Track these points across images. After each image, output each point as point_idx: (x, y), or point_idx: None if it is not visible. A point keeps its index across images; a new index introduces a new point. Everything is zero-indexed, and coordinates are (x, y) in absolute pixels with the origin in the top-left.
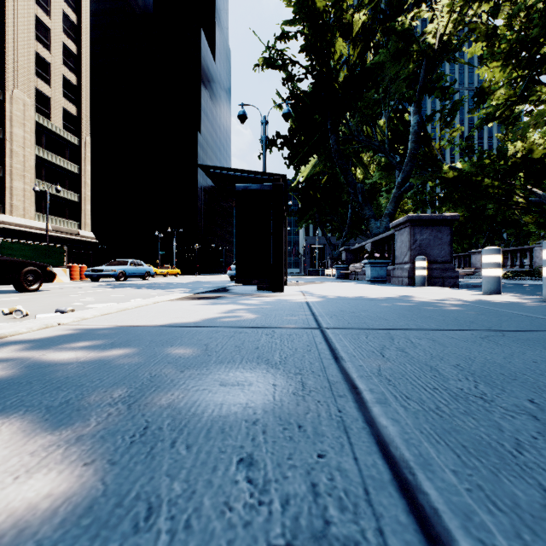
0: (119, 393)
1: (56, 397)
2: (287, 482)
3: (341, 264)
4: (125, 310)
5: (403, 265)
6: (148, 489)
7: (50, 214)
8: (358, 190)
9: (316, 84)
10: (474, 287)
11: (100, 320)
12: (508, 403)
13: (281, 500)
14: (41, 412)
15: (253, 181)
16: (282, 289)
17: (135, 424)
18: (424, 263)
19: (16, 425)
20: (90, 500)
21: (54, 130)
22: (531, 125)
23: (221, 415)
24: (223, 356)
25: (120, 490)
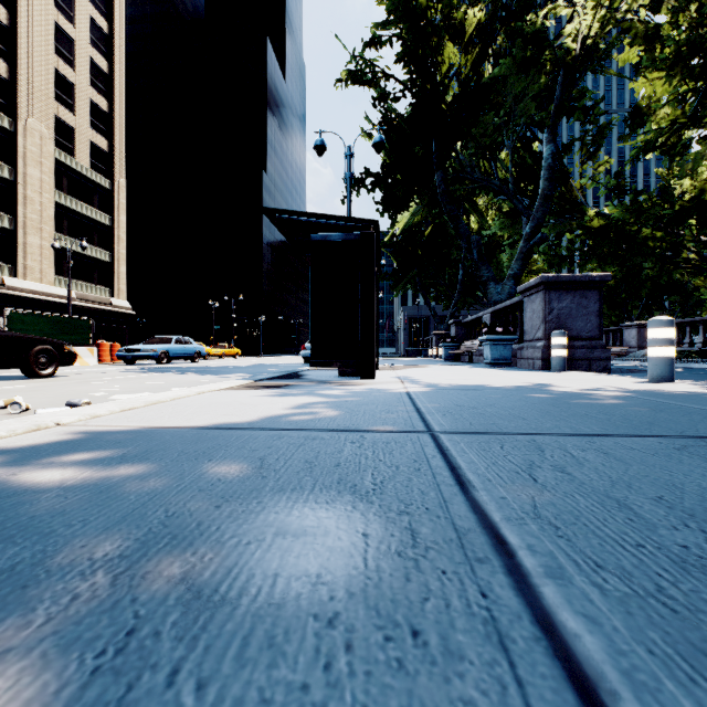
0: (104, 550)
1: None
2: None
3: (450, 342)
4: (157, 403)
5: (534, 343)
6: None
7: (74, 278)
8: (473, 244)
9: (417, 106)
10: (631, 373)
11: (117, 418)
12: None
13: None
14: None
15: (334, 229)
16: (373, 375)
17: (113, 622)
18: (564, 339)
19: None
20: None
21: (79, 171)
22: (705, 156)
23: (271, 603)
24: (285, 478)
25: None
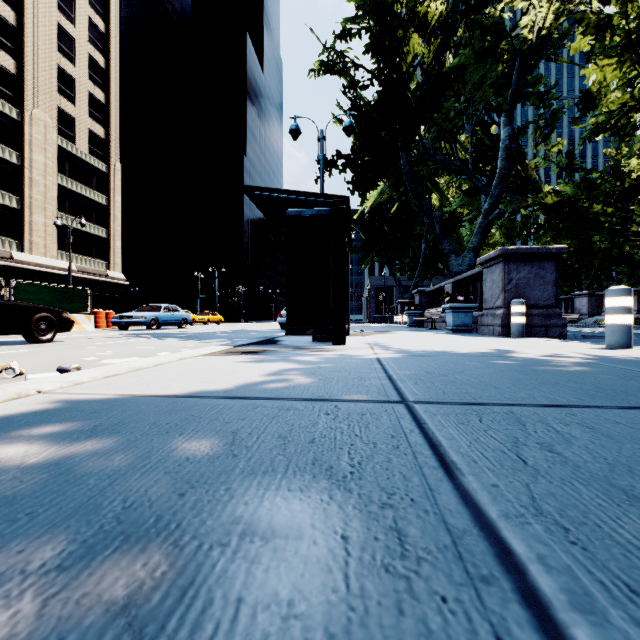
0: (42, 558)
1: None
2: None
3: (414, 310)
4: (139, 369)
5: (494, 311)
6: None
7: (75, 252)
8: (435, 220)
9: (384, 93)
10: (584, 338)
11: (98, 385)
12: None
13: None
14: None
15: (308, 205)
16: (345, 341)
17: None
18: (522, 307)
19: None
20: None
21: (79, 156)
22: None
23: None
24: (256, 457)
25: None
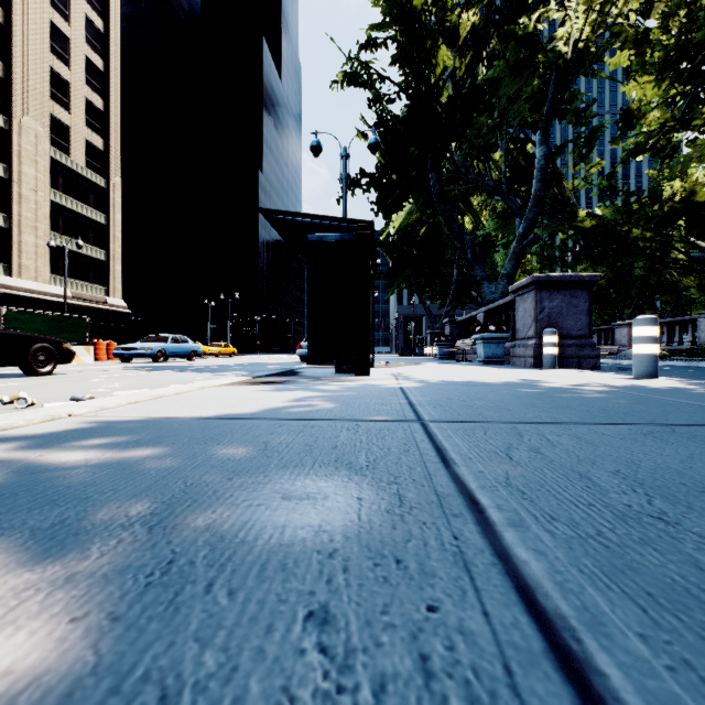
0: (137, 510)
1: (48, 516)
2: (382, 652)
3: (445, 341)
4: (161, 397)
5: (526, 341)
6: (164, 663)
7: (70, 277)
8: (467, 244)
9: (412, 107)
10: (620, 370)
11: (125, 410)
12: (701, 526)
13: (374, 684)
14: (22, 537)
15: (330, 230)
16: (368, 372)
17: (155, 556)
18: (554, 338)
19: None
20: (70, 681)
21: (74, 169)
22: (693, 159)
23: (282, 544)
24: (287, 458)
25: (120, 665)
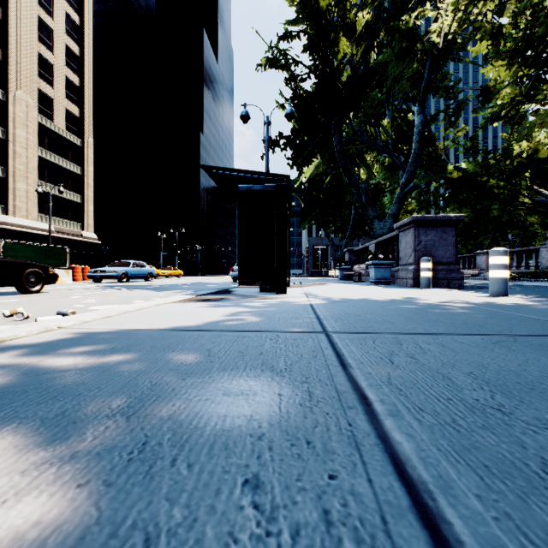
0: (117, 404)
1: (52, 408)
2: (297, 508)
3: (345, 266)
4: (127, 312)
5: (407, 267)
6: (146, 516)
7: (53, 215)
8: (362, 191)
9: (320, 84)
10: (480, 289)
11: (101, 323)
12: (528, 415)
13: (291, 530)
14: (35, 425)
15: (256, 181)
16: (286, 291)
17: (133, 439)
18: (429, 264)
19: (8, 439)
20: (82, 529)
21: (56, 132)
22: (536, 125)
23: (224, 429)
24: (226, 362)
25: (115, 517)
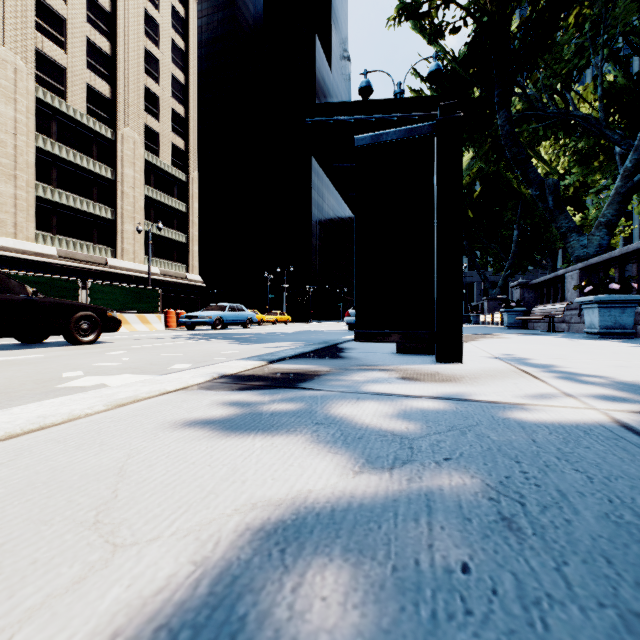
0: None
1: None
2: None
3: (515, 307)
4: None
5: None
6: None
7: (159, 257)
8: (548, 189)
9: (473, 45)
10: None
11: None
12: None
13: None
14: None
15: None
16: (460, 355)
17: None
18: None
19: None
20: None
21: (162, 168)
22: None
23: None
24: None
25: None
